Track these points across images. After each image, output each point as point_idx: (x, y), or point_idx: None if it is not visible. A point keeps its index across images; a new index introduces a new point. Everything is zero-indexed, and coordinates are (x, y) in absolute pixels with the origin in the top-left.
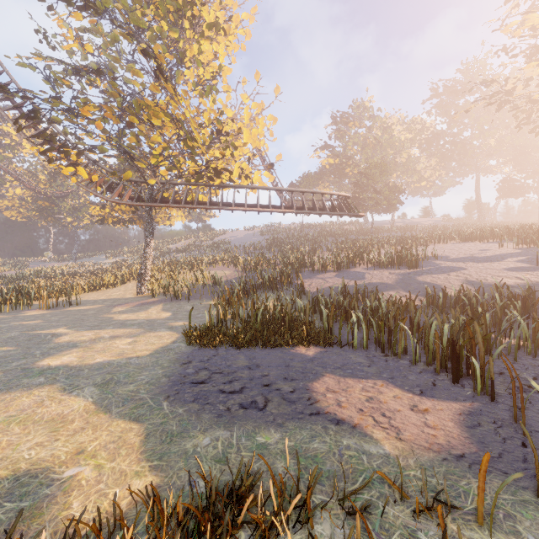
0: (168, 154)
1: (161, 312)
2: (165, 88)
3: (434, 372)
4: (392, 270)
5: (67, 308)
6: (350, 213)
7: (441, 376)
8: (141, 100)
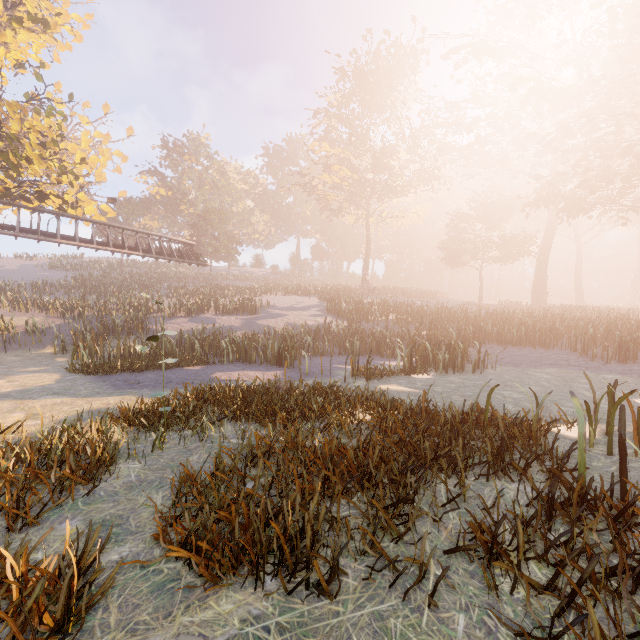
0: None
1: None
2: None
3: (271, 366)
4: (237, 316)
5: None
6: (199, 262)
7: (274, 366)
8: None
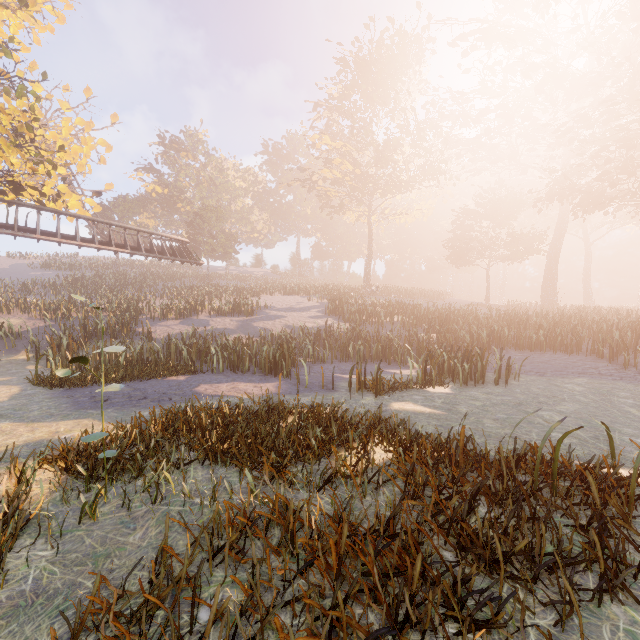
0: None
1: None
2: None
3: (265, 376)
4: (232, 318)
5: None
6: (192, 260)
7: (269, 376)
8: None
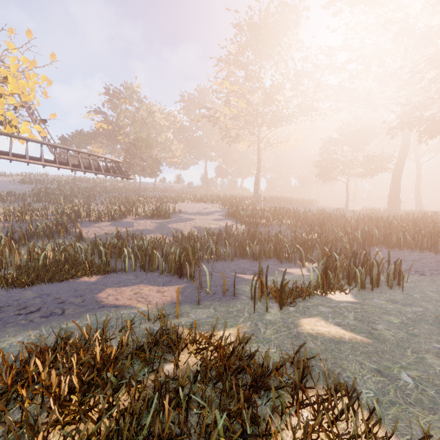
0: None
1: None
2: None
3: (171, 276)
4: (153, 220)
5: None
6: (122, 176)
7: (175, 276)
8: None
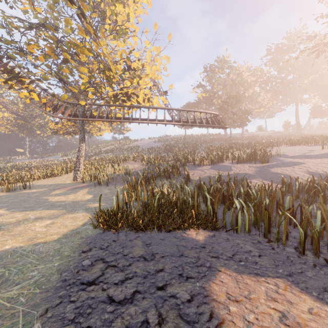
0: (92, 82)
1: (85, 194)
2: (89, 33)
3: (327, 265)
4: (250, 164)
5: (22, 191)
6: (219, 125)
7: None
8: (71, 40)
